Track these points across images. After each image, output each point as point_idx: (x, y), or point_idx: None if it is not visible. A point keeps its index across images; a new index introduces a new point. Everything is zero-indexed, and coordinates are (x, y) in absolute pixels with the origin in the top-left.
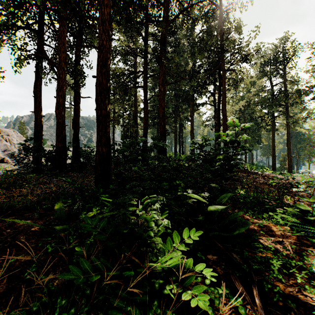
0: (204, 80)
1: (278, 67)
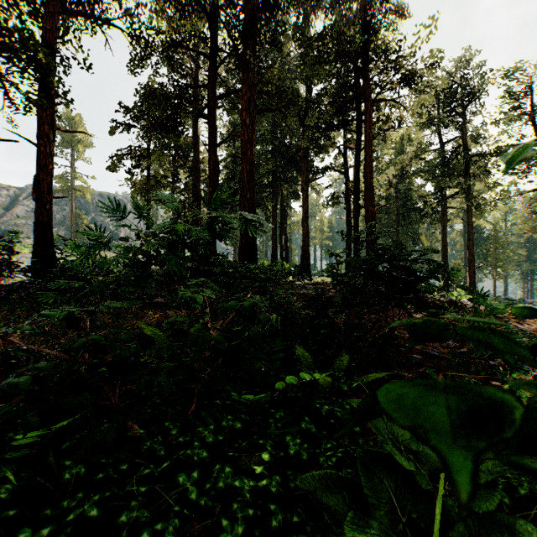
0: (330, 120)
1: (453, 109)
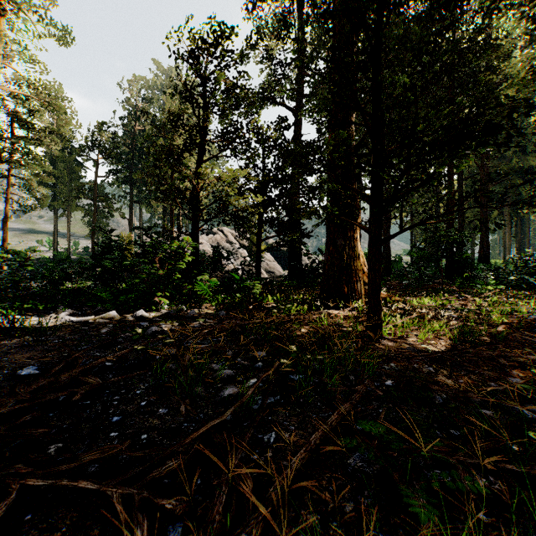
0: None
1: None
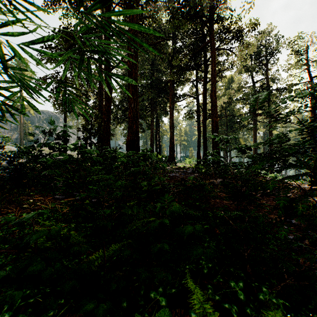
0: (188, 62)
1: (261, 61)
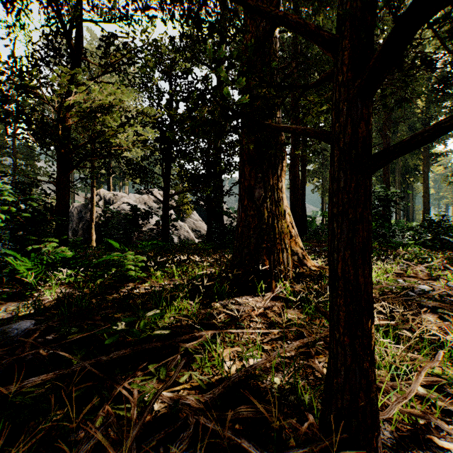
0: None
1: None
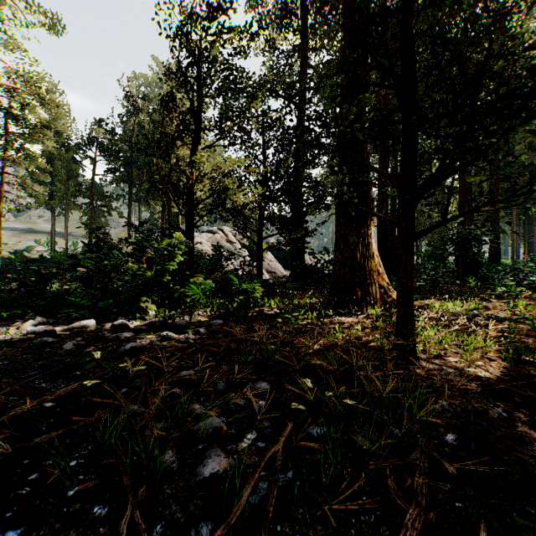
0: None
1: None
